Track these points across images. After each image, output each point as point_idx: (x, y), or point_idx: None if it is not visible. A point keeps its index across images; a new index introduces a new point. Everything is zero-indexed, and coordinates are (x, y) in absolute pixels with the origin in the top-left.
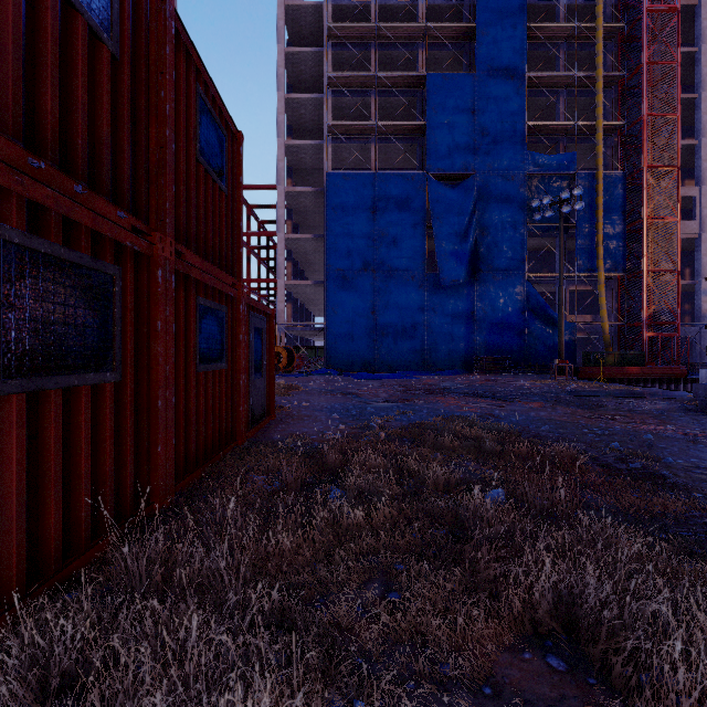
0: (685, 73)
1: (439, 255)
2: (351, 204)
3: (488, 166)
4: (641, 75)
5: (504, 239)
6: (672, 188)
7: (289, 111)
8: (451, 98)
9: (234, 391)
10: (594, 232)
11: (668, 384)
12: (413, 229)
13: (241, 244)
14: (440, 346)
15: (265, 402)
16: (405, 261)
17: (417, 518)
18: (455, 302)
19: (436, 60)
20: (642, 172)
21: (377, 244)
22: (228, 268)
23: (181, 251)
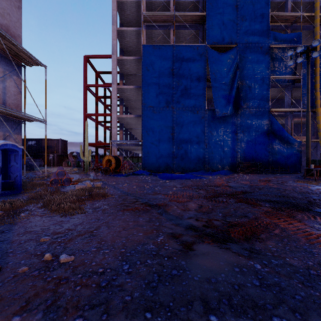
0: None
1: (214, 97)
2: (158, 65)
3: (246, 40)
4: None
5: (255, 87)
6: None
7: (120, 12)
8: None
9: None
10: (313, 83)
11: None
12: (198, 80)
13: None
14: (215, 155)
15: None
16: (193, 101)
17: None
18: (224, 127)
19: None
20: None
21: (174, 90)
22: None
23: None
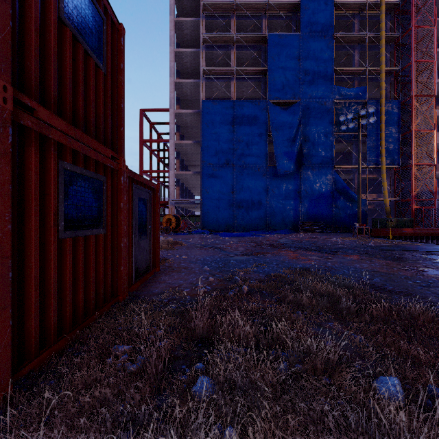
0: (437, 35)
1: (276, 154)
2: (218, 121)
3: (309, 95)
4: (410, 35)
5: (319, 143)
6: (431, 109)
7: (178, 60)
8: (284, 51)
9: (115, 253)
10: (379, 139)
11: (432, 240)
12: (259, 137)
13: (122, 123)
14: (277, 214)
15: (150, 258)
16: (254, 158)
17: (307, 437)
18: (287, 185)
19: (274, 26)
20: (411, 99)
21: (235, 147)
22: (107, 142)
23: (31, 106)
